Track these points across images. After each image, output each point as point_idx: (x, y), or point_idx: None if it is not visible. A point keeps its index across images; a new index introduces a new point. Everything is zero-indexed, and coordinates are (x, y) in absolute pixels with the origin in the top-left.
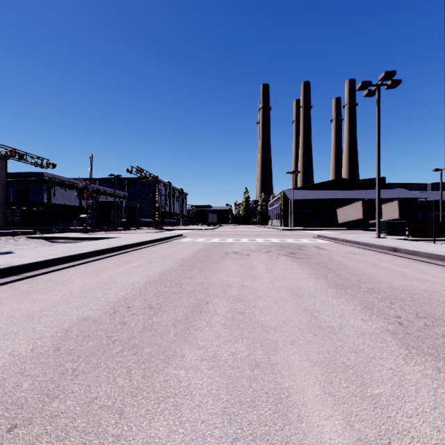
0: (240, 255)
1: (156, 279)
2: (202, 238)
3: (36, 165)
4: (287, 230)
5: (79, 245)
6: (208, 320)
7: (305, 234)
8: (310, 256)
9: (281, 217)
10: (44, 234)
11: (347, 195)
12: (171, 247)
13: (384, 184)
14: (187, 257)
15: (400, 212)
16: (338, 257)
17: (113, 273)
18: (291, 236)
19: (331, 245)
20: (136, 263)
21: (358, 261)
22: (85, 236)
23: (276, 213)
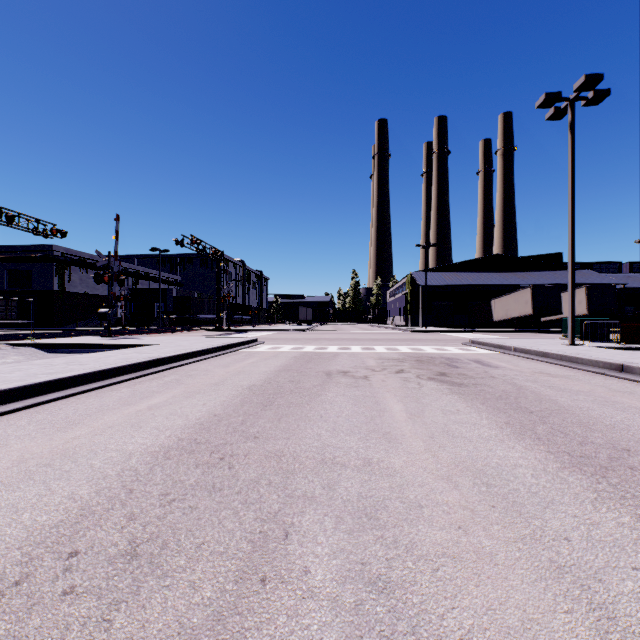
0: (353, 379)
1: (185, 440)
2: (289, 346)
3: (36, 232)
4: (418, 332)
5: (77, 359)
6: (284, 634)
7: (448, 339)
8: (476, 380)
9: (408, 313)
10: (41, 339)
11: (506, 279)
12: (235, 361)
13: (560, 263)
14: (258, 383)
15: (590, 304)
16: (527, 383)
17: (104, 424)
18: (428, 342)
19: (500, 359)
20: (162, 396)
21: (570, 391)
22: (103, 341)
23: (399, 306)
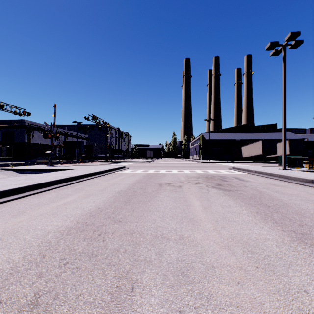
0: (173, 187)
1: (80, 223)
2: (141, 170)
3: (15, 113)
4: (205, 163)
5: (31, 177)
6: None
7: (220, 166)
8: (237, 188)
9: (200, 153)
10: (16, 166)
11: (249, 136)
12: (113, 178)
13: (275, 129)
14: (124, 190)
15: (291, 149)
16: (264, 190)
17: (38, 213)
18: (211, 168)
19: (248, 176)
20: (72, 197)
21: (287, 194)
22: (47, 168)
23: (196, 150)
